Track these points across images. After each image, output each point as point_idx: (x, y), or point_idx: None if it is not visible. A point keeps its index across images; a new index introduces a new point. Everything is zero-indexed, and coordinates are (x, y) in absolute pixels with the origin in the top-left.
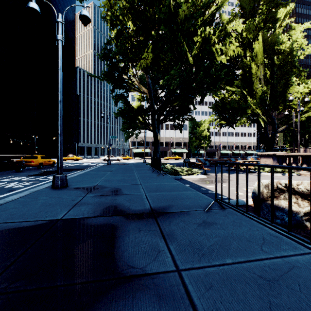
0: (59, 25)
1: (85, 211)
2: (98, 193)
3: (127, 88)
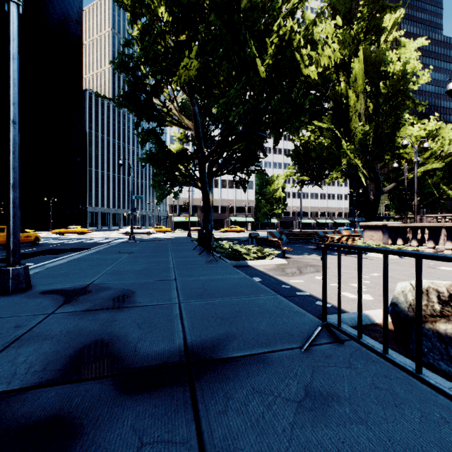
0: None
1: (23, 365)
2: (85, 303)
3: (159, 119)
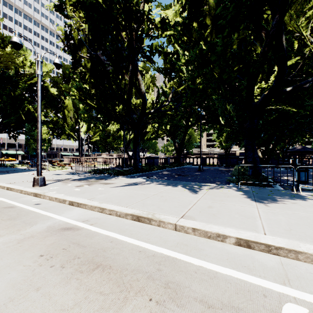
0: None
1: None
2: None
3: None
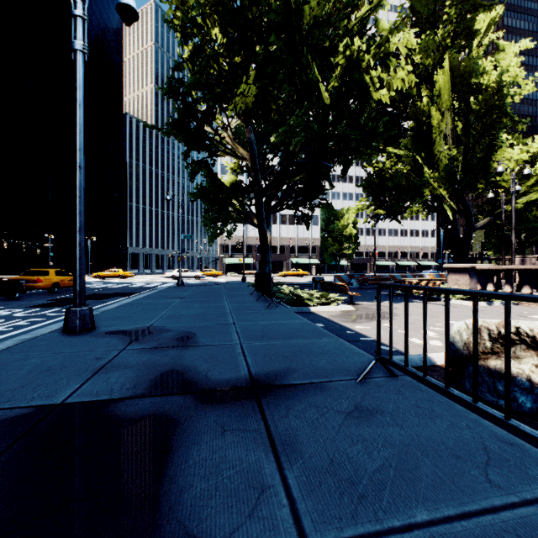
0: (78, 21)
1: (116, 384)
2: (151, 342)
3: (211, 149)
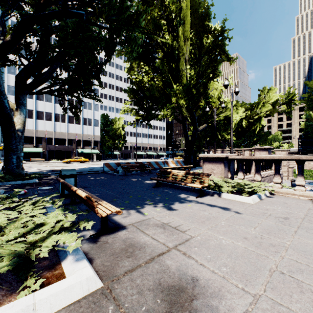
0: None
1: None
2: None
3: None
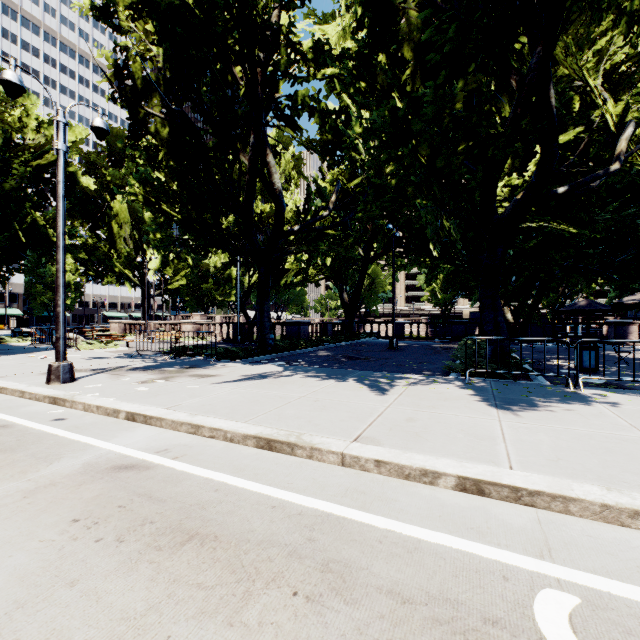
0: None
1: None
2: None
3: None
